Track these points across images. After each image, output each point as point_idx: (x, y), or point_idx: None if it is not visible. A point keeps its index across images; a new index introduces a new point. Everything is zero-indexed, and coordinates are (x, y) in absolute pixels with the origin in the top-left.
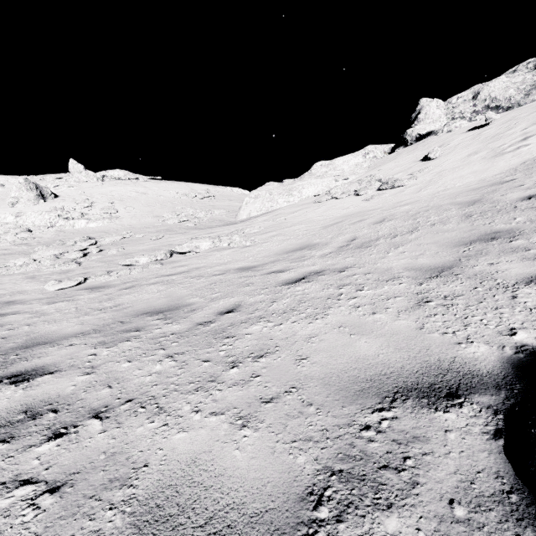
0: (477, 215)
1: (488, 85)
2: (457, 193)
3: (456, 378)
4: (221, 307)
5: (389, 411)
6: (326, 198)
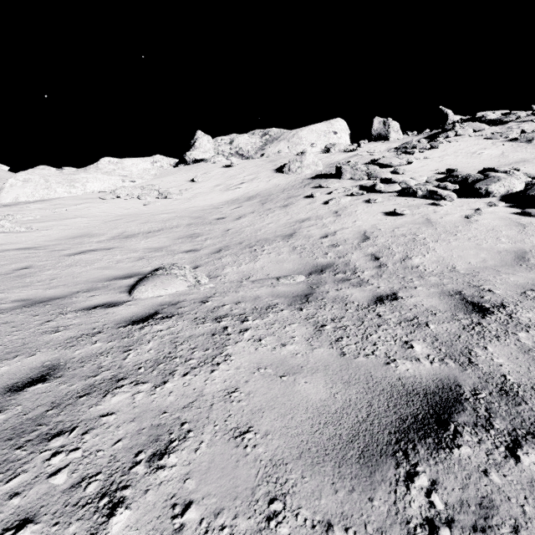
0: (194, 225)
1: (238, 138)
2: (195, 211)
3: (135, 274)
4: (15, 268)
5: (109, 282)
6: (111, 197)
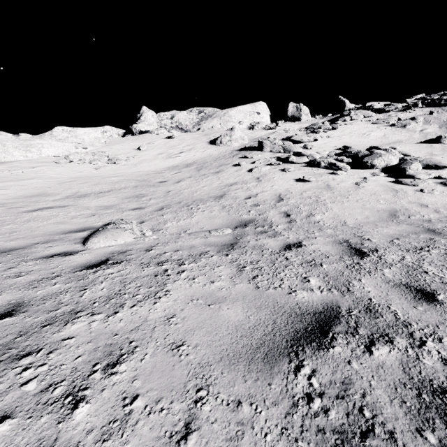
0: (140, 187)
1: (178, 114)
2: (141, 175)
3: (88, 228)
4: None
5: (64, 235)
6: (65, 161)
